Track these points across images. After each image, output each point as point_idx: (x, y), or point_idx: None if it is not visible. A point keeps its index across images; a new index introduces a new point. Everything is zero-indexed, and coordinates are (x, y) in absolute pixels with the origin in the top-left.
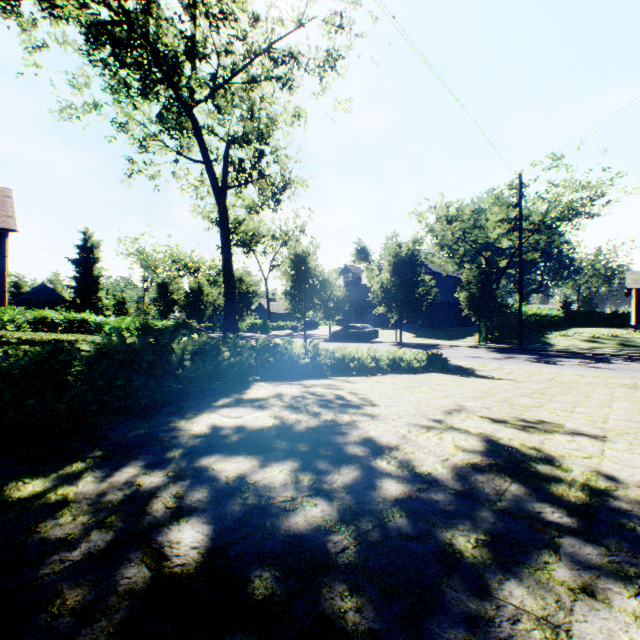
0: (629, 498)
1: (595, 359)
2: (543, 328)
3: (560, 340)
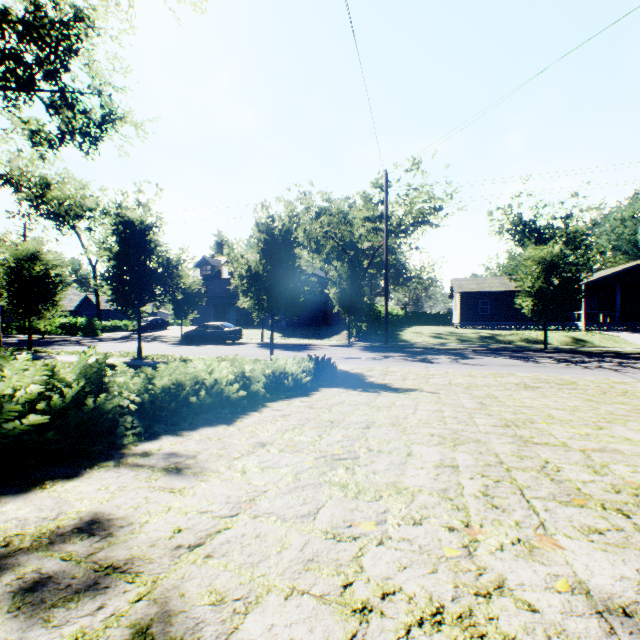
0: None
1: (456, 354)
2: (393, 326)
3: (414, 337)
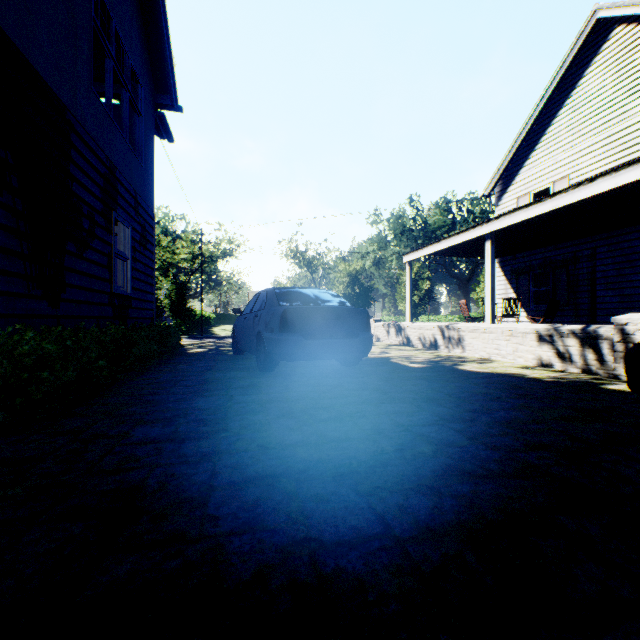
0: None
1: None
2: (207, 325)
3: (221, 332)
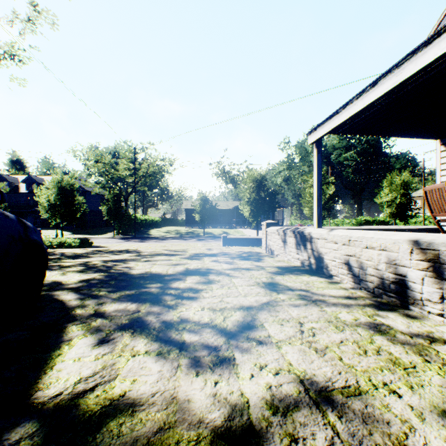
0: (117, 250)
1: (163, 239)
2: (151, 227)
3: (155, 232)
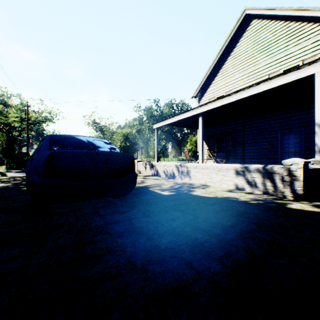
0: None
1: None
2: None
3: None
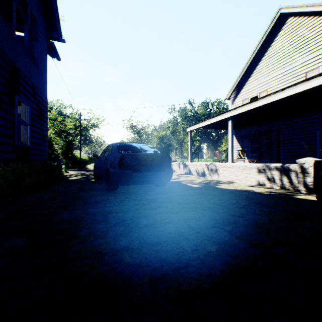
0: None
1: None
2: (83, 163)
3: (91, 167)
